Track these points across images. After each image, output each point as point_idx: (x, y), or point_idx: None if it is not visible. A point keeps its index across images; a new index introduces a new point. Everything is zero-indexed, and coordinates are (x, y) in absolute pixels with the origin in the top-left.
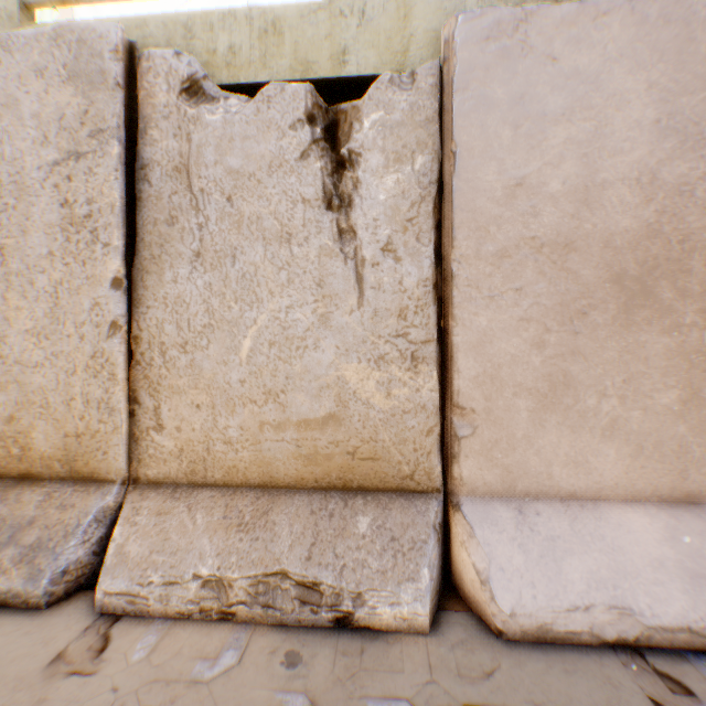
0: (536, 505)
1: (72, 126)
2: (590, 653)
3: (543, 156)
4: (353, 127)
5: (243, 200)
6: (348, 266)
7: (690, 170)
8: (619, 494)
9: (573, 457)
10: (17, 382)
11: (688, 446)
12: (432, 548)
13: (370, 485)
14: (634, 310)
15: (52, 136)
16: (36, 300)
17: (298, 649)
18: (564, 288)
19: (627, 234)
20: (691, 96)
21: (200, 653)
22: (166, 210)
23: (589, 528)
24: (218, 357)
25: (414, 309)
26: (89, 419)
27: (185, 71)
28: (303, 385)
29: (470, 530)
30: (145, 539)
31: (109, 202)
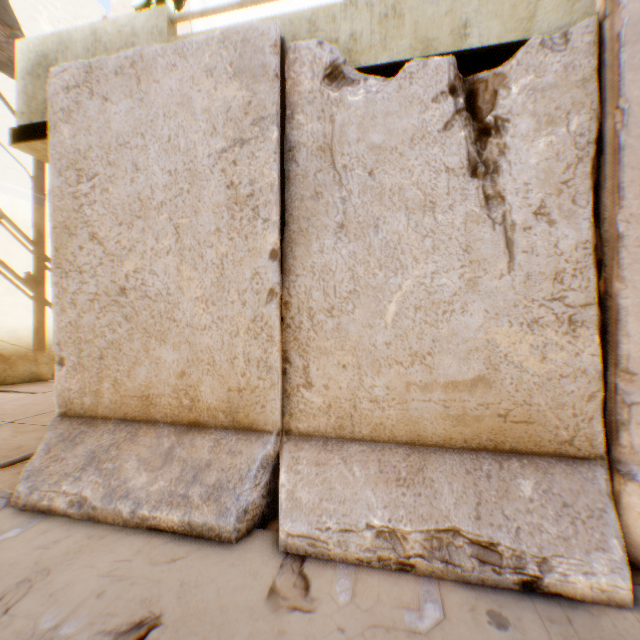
0: None
1: (236, 116)
2: None
3: None
4: (498, 94)
5: (384, 173)
6: (496, 231)
7: None
8: None
9: None
10: (186, 342)
11: None
12: (613, 518)
13: (522, 449)
14: None
15: (218, 127)
16: (204, 271)
17: (497, 609)
18: None
19: None
20: None
21: (400, 602)
22: (311, 187)
23: None
24: (364, 321)
25: (570, 272)
26: (249, 376)
27: (328, 58)
28: (451, 348)
29: None
30: (311, 487)
31: (268, 182)
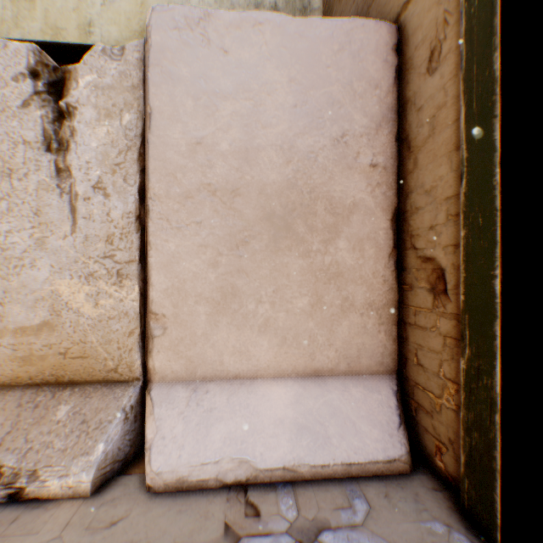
0: (209, 386)
1: None
2: (209, 494)
3: (216, 123)
4: (72, 85)
5: None
6: (63, 199)
7: (315, 142)
8: (271, 373)
9: (238, 348)
10: None
11: (316, 336)
12: (115, 426)
13: (80, 379)
14: (281, 240)
15: None
16: None
17: None
18: (232, 222)
19: (275, 185)
20: (317, 90)
21: None
22: None
23: (241, 400)
24: None
25: (119, 236)
26: None
27: None
28: (21, 298)
29: (151, 409)
30: None
31: None
